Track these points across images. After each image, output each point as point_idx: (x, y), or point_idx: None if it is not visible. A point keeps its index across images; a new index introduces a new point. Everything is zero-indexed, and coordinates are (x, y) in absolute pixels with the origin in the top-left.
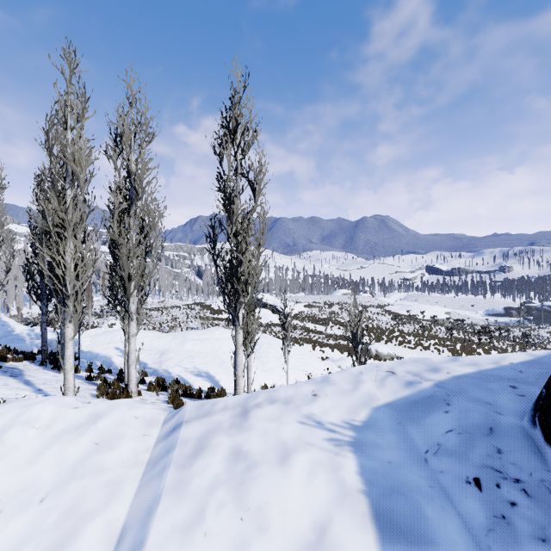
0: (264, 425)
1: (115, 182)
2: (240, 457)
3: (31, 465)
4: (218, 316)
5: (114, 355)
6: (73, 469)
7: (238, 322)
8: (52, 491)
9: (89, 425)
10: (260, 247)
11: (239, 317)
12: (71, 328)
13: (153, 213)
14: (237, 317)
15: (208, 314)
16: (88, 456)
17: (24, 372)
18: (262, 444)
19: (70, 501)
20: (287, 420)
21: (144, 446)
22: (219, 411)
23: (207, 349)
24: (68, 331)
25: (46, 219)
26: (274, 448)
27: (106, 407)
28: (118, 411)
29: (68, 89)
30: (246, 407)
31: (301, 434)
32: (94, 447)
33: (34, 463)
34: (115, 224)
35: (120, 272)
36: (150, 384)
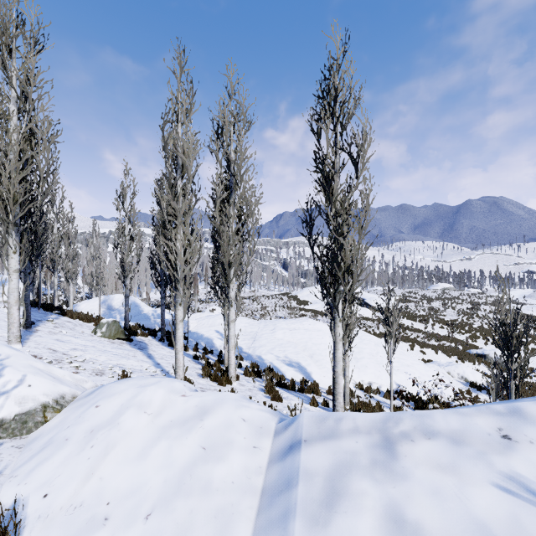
0: (430, 477)
1: (217, 174)
2: (406, 533)
3: (140, 460)
4: (304, 307)
5: (215, 337)
6: (180, 479)
7: (336, 314)
8: (158, 505)
9: (196, 421)
10: (362, 230)
11: (338, 308)
12: (181, 311)
13: (250, 200)
14: (336, 308)
15: (295, 304)
16: (195, 464)
17: (148, 346)
18: (439, 516)
19: (175, 529)
20: (470, 476)
21: (255, 463)
22: (347, 434)
23: (296, 339)
24: (179, 313)
25: (161, 208)
26: (467, 531)
27: (212, 401)
28: (224, 409)
29: (179, 87)
30: (388, 435)
31: (515, 516)
32: (201, 452)
33: (144, 458)
34: (217, 213)
35: (222, 259)
36: (246, 369)
